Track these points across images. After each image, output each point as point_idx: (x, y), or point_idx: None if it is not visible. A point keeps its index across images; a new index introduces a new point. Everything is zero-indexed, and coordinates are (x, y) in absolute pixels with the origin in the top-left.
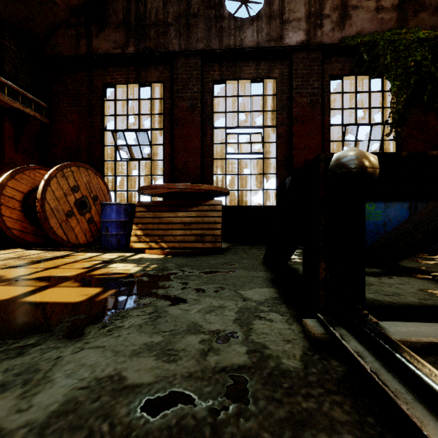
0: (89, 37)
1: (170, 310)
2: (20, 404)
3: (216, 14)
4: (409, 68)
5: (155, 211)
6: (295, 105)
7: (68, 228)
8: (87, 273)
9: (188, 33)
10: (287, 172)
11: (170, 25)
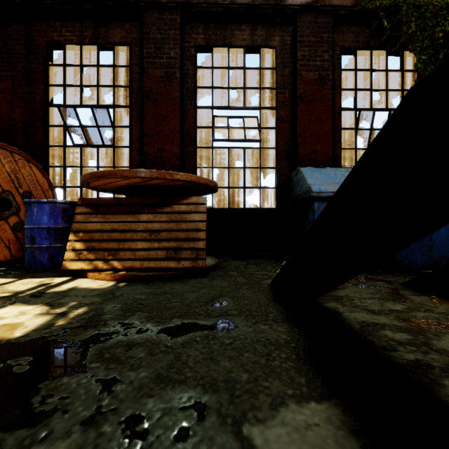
0: None
1: None
2: None
3: None
4: (437, 40)
5: (106, 212)
6: (301, 81)
7: None
8: None
9: None
10: (289, 165)
11: None
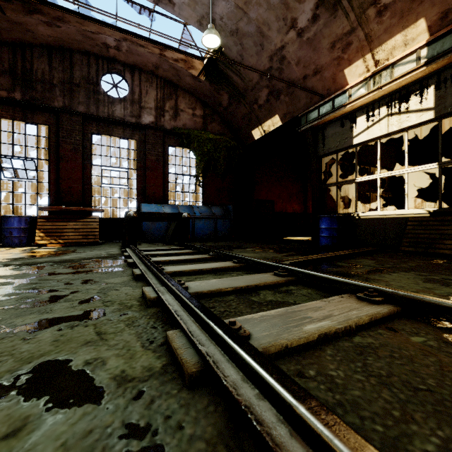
0: None
1: (83, 253)
2: (62, 258)
3: (94, 89)
4: (205, 152)
5: (53, 221)
6: (148, 160)
7: None
8: (28, 251)
9: (71, 95)
10: (143, 198)
11: (55, 86)
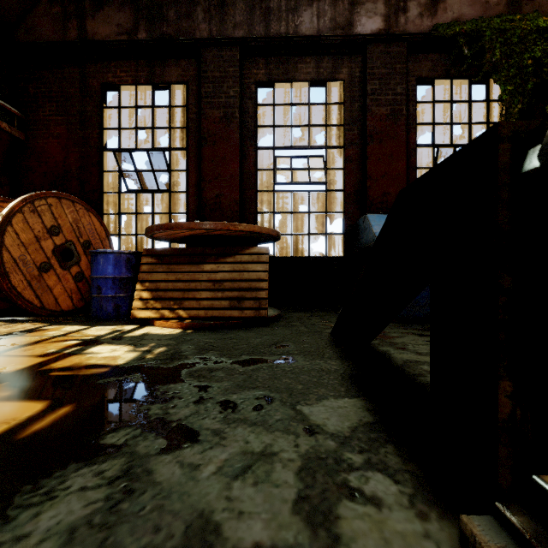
0: (82, 17)
1: (159, 467)
2: None
3: None
4: (526, 68)
5: (171, 262)
6: (371, 117)
7: (42, 289)
8: (43, 366)
9: (222, 15)
10: (358, 209)
11: (196, 4)
